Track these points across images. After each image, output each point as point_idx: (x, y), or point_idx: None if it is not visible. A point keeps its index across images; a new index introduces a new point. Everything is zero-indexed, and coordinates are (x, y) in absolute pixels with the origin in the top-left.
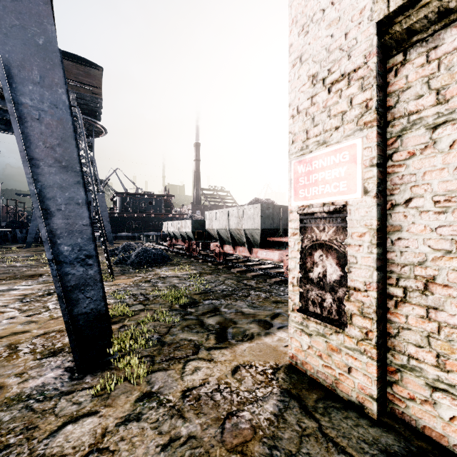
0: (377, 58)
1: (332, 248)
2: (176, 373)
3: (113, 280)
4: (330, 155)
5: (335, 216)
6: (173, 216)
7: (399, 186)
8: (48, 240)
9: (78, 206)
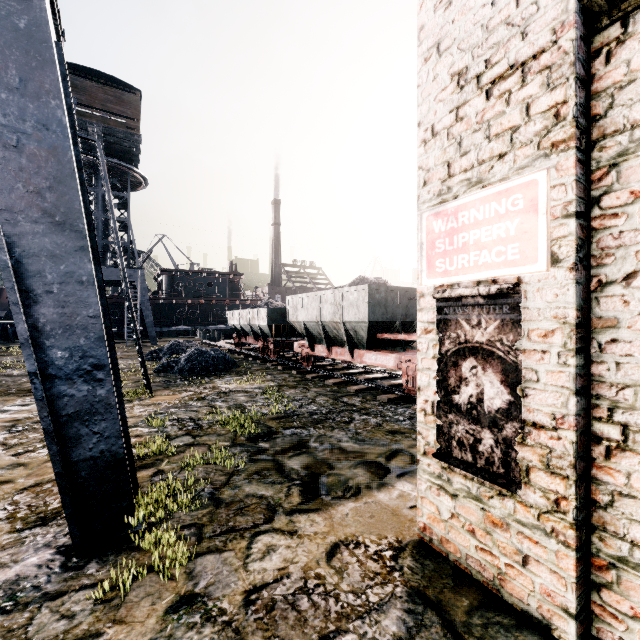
0: (576, 31)
1: (493, 356)
2: (236, 556)
3: (151, 396)
4: (489, 201)
5: (499, 301)
6: (242, 302)
7: (614, 251)
8: (29, 342)
9: (80, 285)
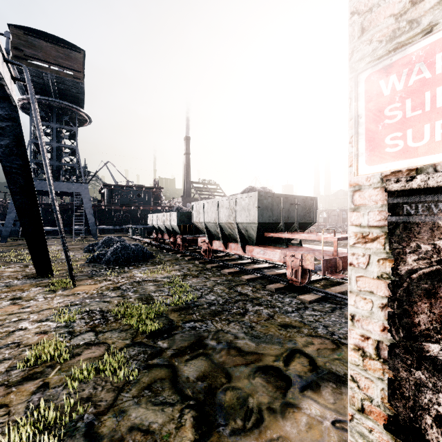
0: None
1: None
2: None
3: (74, 286)
4: None
5: None
6: (162, 208)
7: None
8: None
9: None
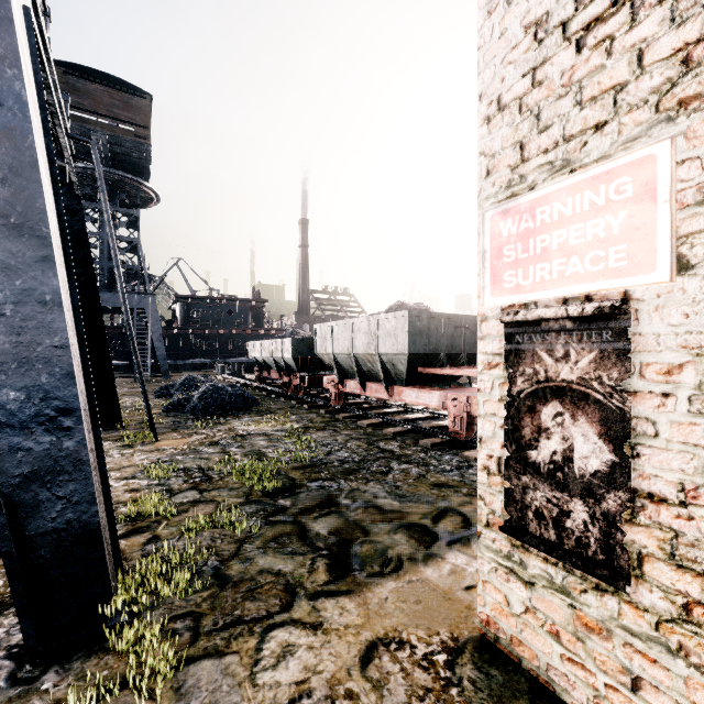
0: None
1: (588, 400)
2: (241, 662)
3: (156, 441)
4: (581, 189)
5: (596, 325)
6: (265, 332)
7: None
8: None
9: (43, 307)
